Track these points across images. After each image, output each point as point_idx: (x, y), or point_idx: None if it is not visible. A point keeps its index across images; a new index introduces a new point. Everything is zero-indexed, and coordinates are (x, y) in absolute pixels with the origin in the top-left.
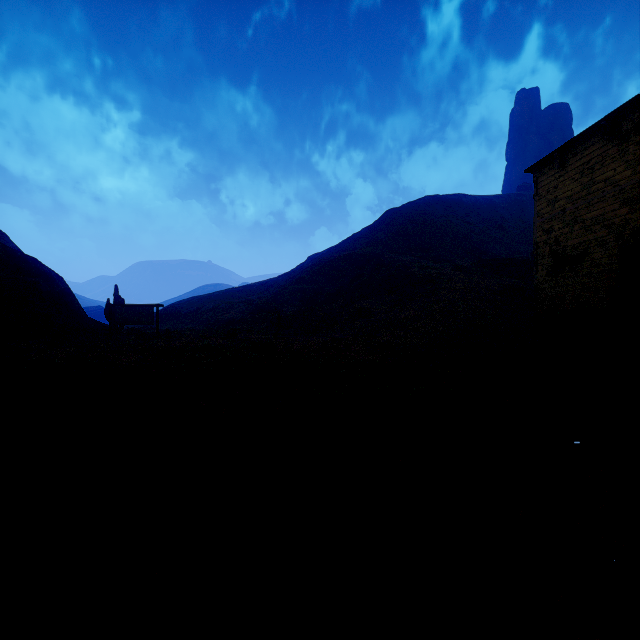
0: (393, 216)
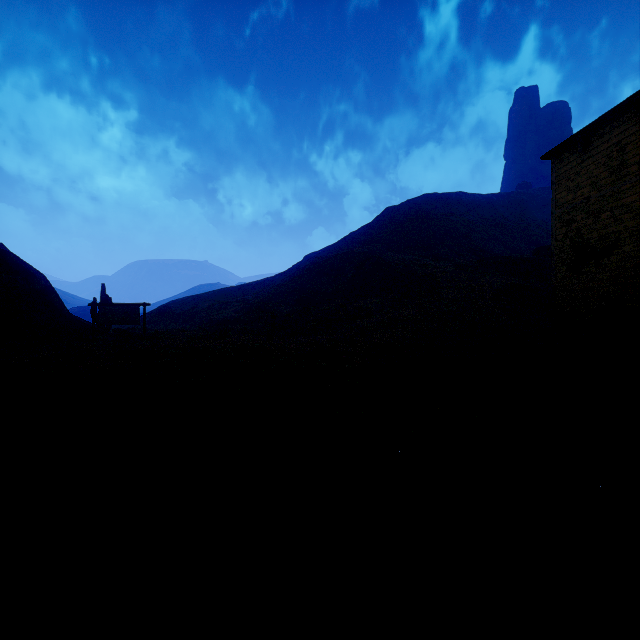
0: (392, 214)
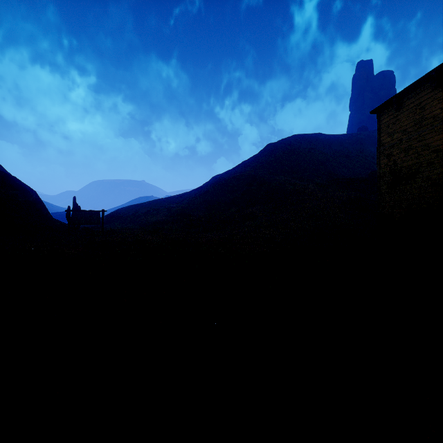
0: (271, 148)
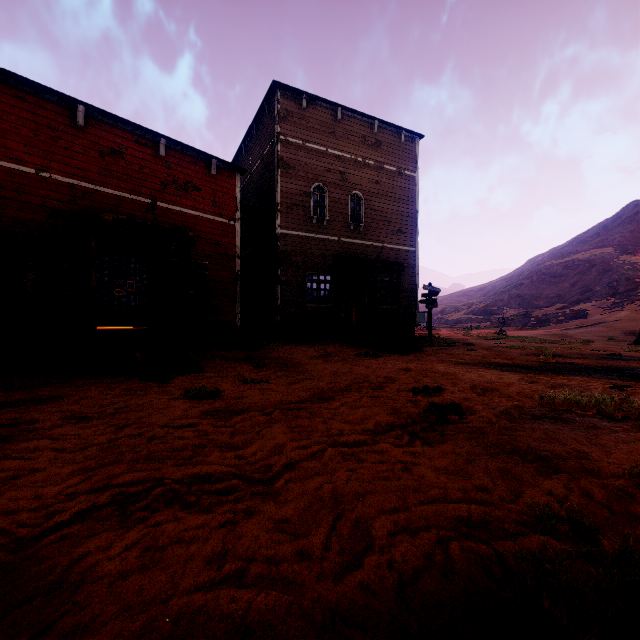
0: (633, 210)
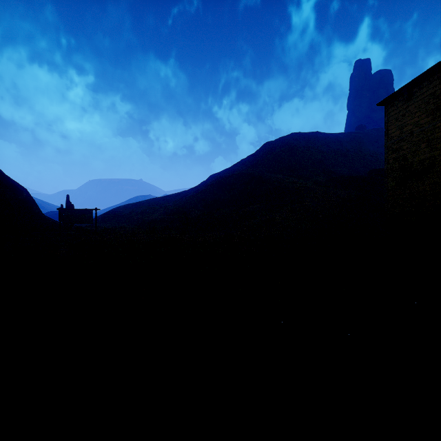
0: (269, 147)
